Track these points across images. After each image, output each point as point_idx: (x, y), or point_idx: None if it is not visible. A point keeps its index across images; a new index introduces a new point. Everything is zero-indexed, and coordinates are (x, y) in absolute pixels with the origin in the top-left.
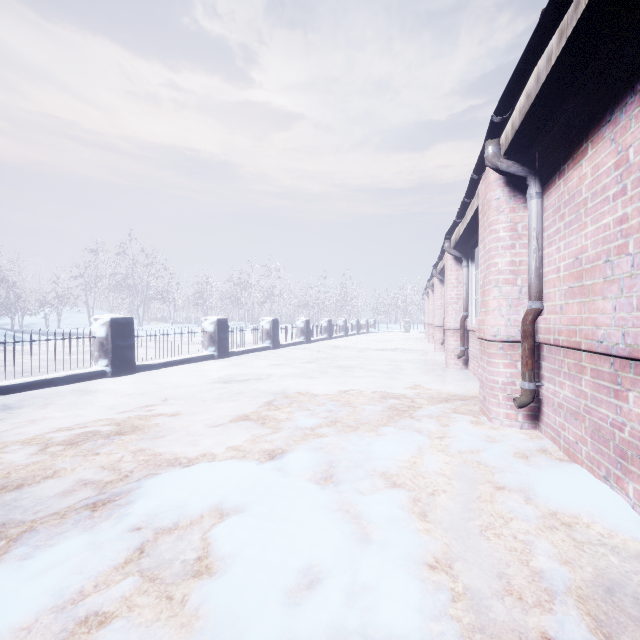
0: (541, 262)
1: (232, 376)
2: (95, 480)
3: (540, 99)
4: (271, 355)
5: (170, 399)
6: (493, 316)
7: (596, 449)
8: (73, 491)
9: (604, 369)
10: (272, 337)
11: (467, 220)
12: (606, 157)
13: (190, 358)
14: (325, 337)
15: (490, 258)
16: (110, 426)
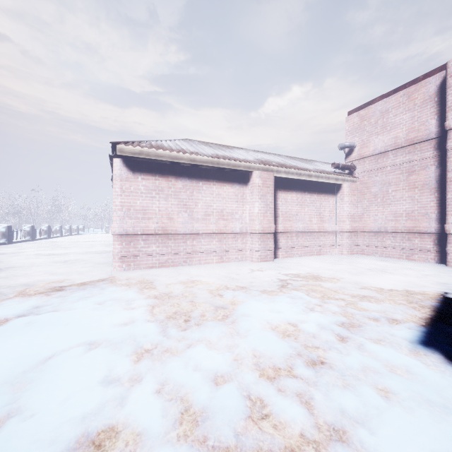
0: None
1: (0, 253)
2: None
3: None
4: (11, 247)
5: None
6: None
7: None
8: None
9: None
10: (7, 236)
11: None
12: None
13: None
14: (46, 237)
15: None
16: None
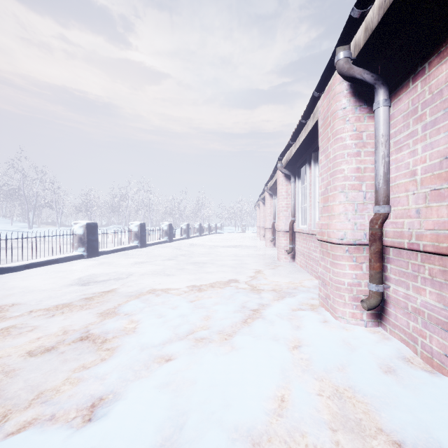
0: (388, 168)
1: (93, 276)
2: None
3: None
4: (138, 253)
5: (6, 311)
6: (339, 220)
7: None
8: None
9: None
10: (140, 238)
11: (300, 141)
12: None
13: (57, 259)
14: (184, 237)
15: (336, 165)
16: None
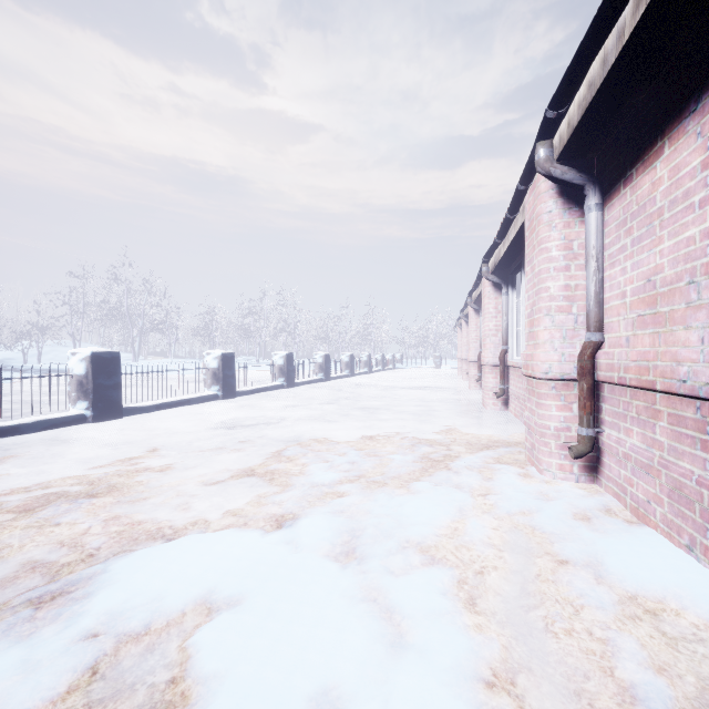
0: (601, 286)
1: (238, 420)
2: (48, 562)
3: (606, 88)
4: (285, 395)
5: (160, 449)
6: (544, 350)
7: (676, 511)
8: (15, 579)
9: (687, 414)
10: (286, 374)
11: (509, 240)
12: (690, 155)
13: (189, 399)
14: (347, 374)
15: (540, 282)
16: (80, 486)
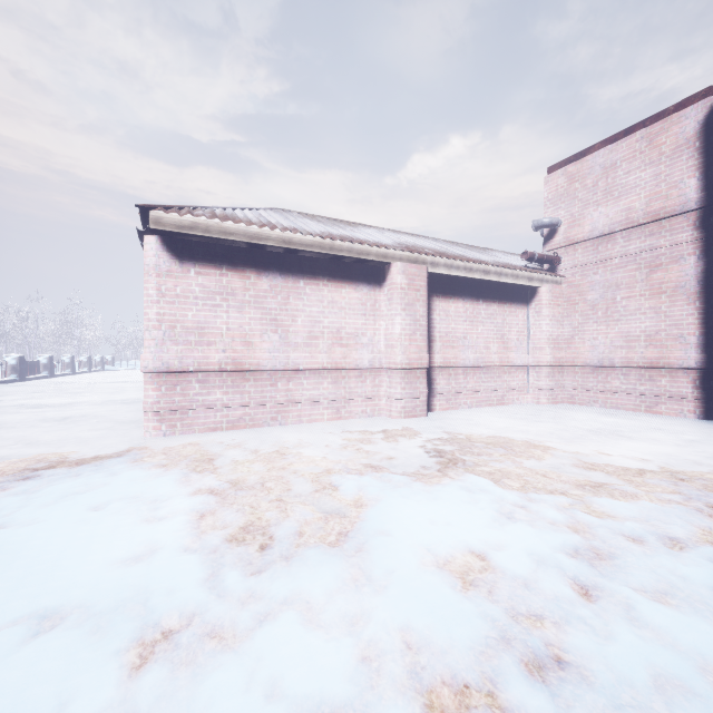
0: None
1: None
2: None
3: None
4: None
5: None
6: None
7: None
8: None
9: None
10: None
11: None
12: None
13: None
14: (45, 375)
15: None
16: None
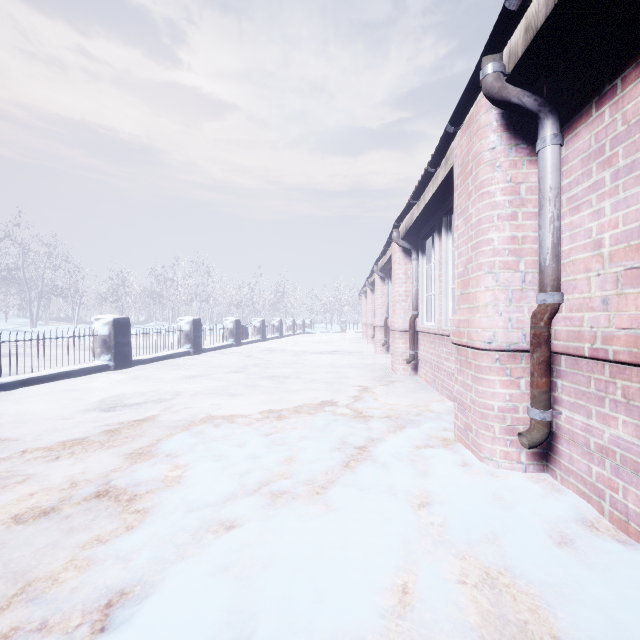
0: (559, 236)
1: (122, 397)
2: None
3: None
4: (190, 362)
5: None
6: (486, 314)
7: None
8: None
9: None
10: (193, 340)
11: (426, 200)
12: None
13: (70, 371)
14: (258, 339)
15: (481, 233)
16: None
